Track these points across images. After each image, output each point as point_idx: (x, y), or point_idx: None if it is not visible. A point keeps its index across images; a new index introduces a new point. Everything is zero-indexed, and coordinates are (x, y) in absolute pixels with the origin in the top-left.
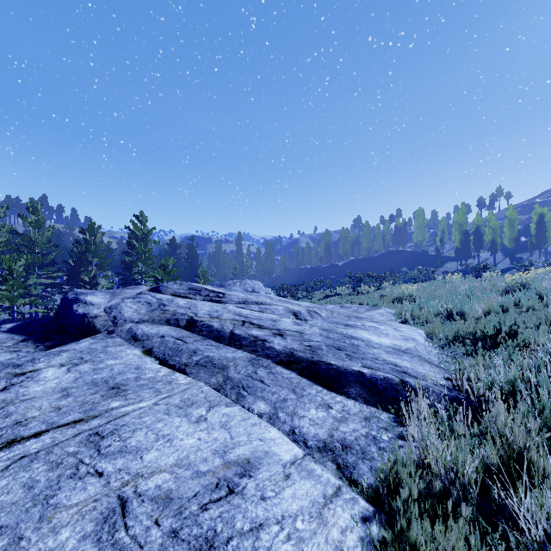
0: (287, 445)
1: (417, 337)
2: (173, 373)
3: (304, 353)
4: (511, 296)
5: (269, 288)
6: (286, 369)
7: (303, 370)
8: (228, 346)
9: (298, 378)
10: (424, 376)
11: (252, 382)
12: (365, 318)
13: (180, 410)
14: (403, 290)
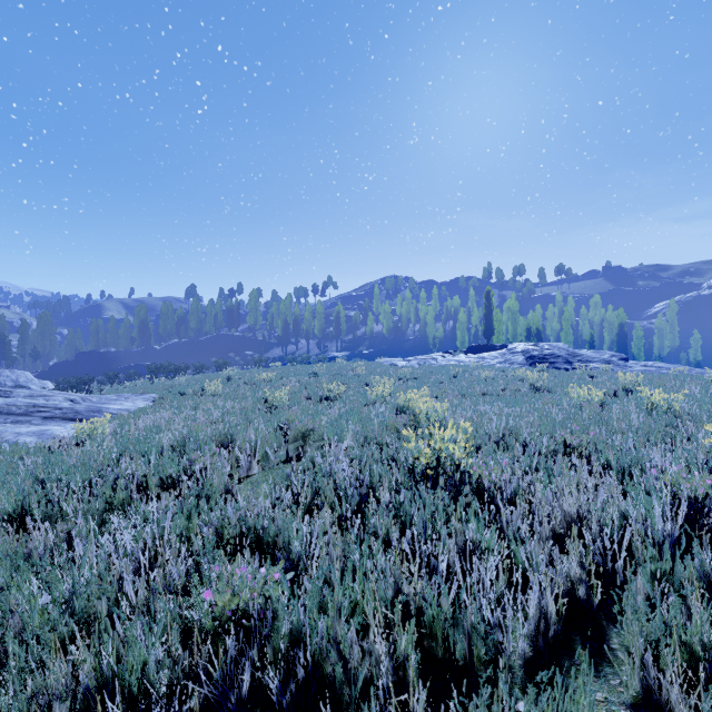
0: (61, 427)
1: (142, 405)
2: (4, 424)
3: (72, 413)
4: (217, 383)
5: (47, 381)
6: (63, 420)
7: (71, 419)
8: (28, 416)
9: (68, 421)
10: (120, 414)
11: (46, 423)
12: (122, 400)
13: (19, 427)
14: (179, 381)
